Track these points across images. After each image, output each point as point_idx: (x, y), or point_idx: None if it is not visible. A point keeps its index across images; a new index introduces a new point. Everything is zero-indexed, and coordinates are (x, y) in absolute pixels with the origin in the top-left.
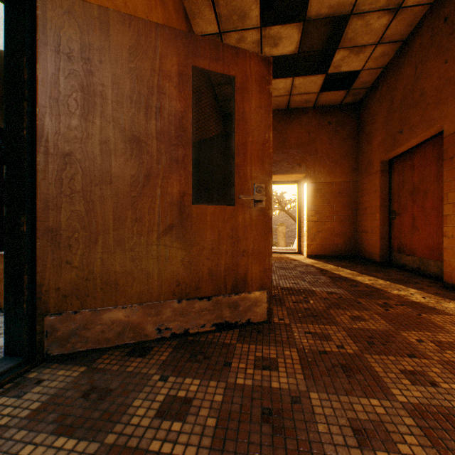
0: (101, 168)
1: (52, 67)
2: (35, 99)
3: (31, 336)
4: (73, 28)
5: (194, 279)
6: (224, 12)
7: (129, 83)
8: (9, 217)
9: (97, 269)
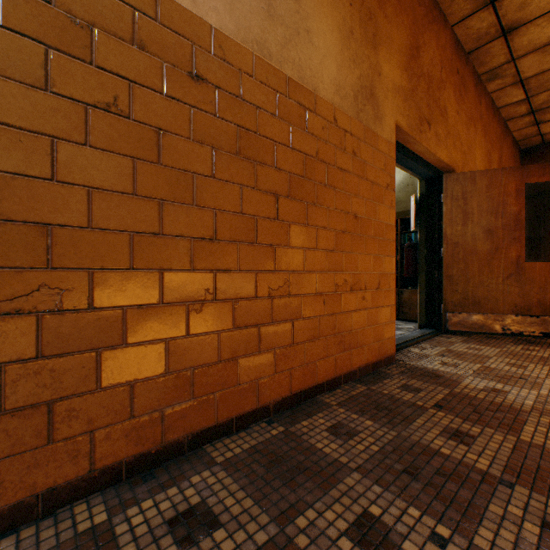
0: (471, 247)
1: (449, 206)
2: (439, 220)
3: (437, 321)
4: (458, 186)
5: (525, 304)
6: (533, 86)
7: (485, 204)
8: (427, 271)
9: (468, 294)
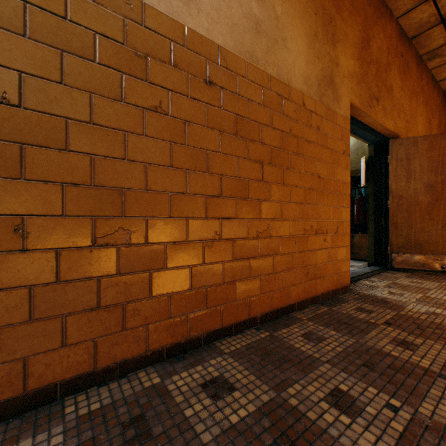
0: (413, 199)
1: (394, 166)
2: (386, 177)
3: (384, 260)
4: (402, 149)
5: None
6: None
7: (426, 163)
8: (375, 219)
9: (411, 238)
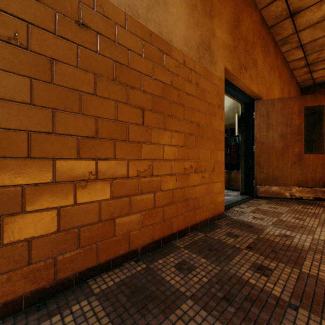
0: (271, 145)
1: (258, 120)
2: (252, 129)
3: (251, 190)
4: (263, 108)
5: (304, 180)
6: (308, 48)
7: (280, 119)
8: (245, 160)
9: (270, 174)
